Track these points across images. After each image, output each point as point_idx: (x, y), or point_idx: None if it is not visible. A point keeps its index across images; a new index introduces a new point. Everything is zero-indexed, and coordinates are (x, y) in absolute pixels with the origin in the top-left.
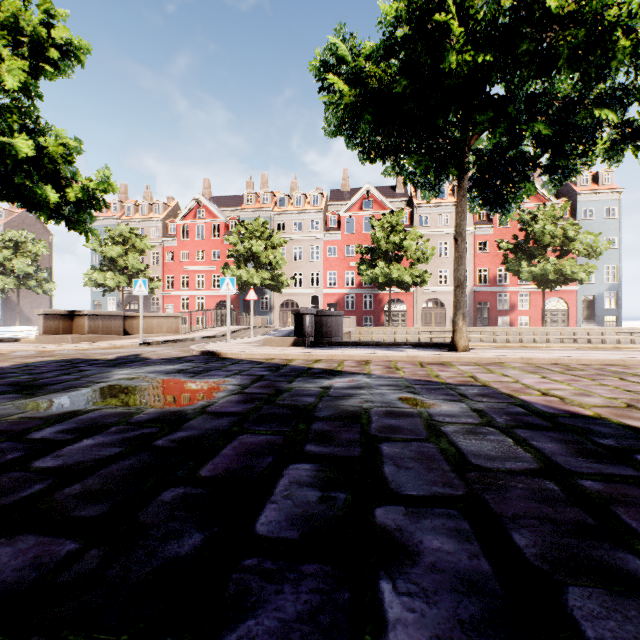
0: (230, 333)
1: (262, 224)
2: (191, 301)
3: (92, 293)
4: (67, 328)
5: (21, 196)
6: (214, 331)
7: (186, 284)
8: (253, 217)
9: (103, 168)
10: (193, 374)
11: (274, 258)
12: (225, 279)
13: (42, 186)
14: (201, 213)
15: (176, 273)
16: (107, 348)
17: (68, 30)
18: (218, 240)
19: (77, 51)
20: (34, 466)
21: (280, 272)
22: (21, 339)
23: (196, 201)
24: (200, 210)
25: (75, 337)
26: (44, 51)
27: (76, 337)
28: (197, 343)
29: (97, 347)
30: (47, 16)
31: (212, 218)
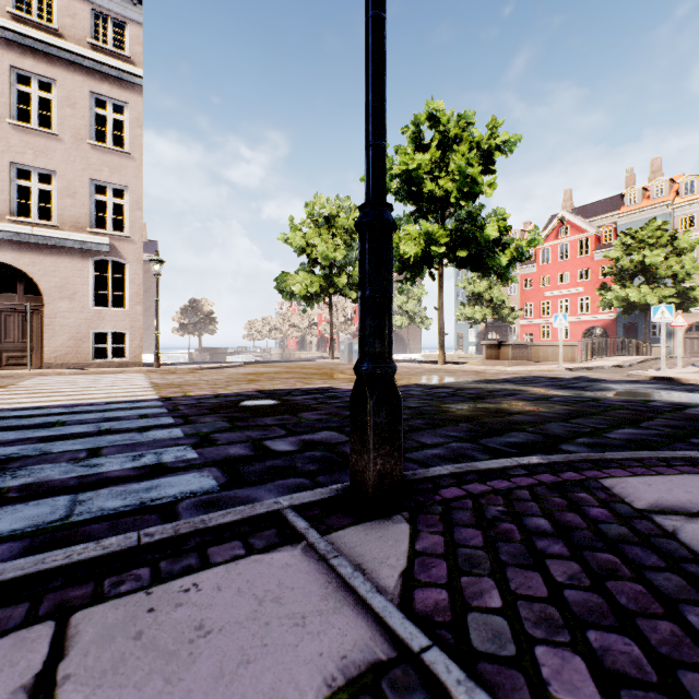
0: (636, 363)
1: (657, 227)
2: (551, 329)
3: (455, 326)
4: (496, 355)
5: (472, 263)
6: (613, 361)
7: (542, 311)
8: (638, 220)
9: (534, 229)
10: (685, 391)
11: (680, 268)
12: (658, 307)
13: (496, 254)
14: (564, 231)
15: (534, 300)
16: (543, 371)
17: (507, 133)
18: (586, 257)
19: (512, 145)
20: (690, 412)
21: (685, 284)
22: (466, 362)
23: (558, 219)
24: (562, 228)
25: (508, 362)
26: (491, 156)
27: (509, 362)
28: (615, 371)
29: (536, 370)
30: (491, 129)
31: (578, 234)
